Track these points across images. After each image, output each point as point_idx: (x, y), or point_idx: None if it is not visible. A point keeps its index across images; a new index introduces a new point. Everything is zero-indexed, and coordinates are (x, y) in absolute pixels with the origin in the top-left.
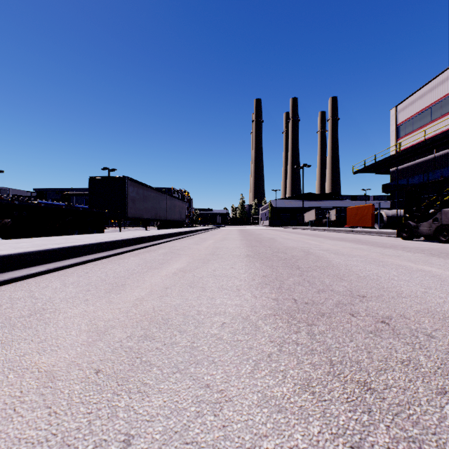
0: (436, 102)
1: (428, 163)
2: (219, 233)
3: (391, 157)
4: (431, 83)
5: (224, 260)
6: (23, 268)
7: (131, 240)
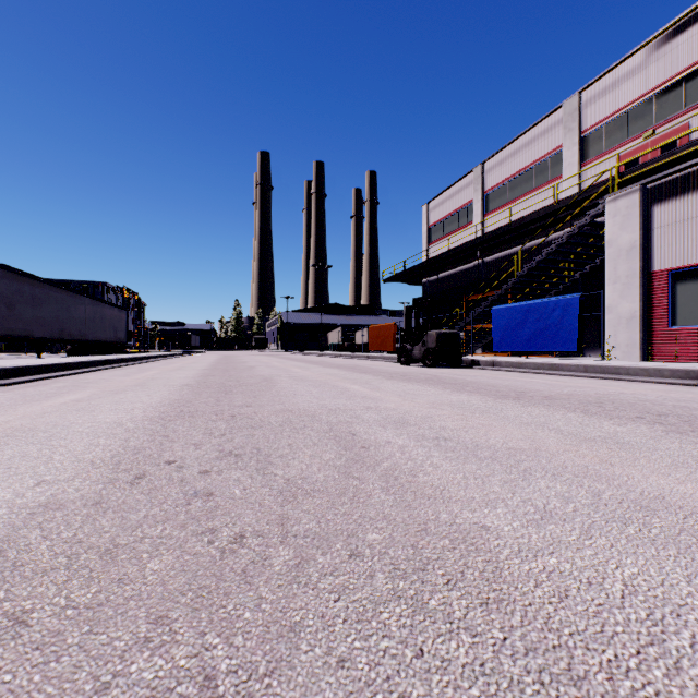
0: (463, 207)
1: (456, 277)
2: (180, 362)
3: (420, 266)
4: (459, 184)
5: (146, 390)
6: None
7: (2, 371)
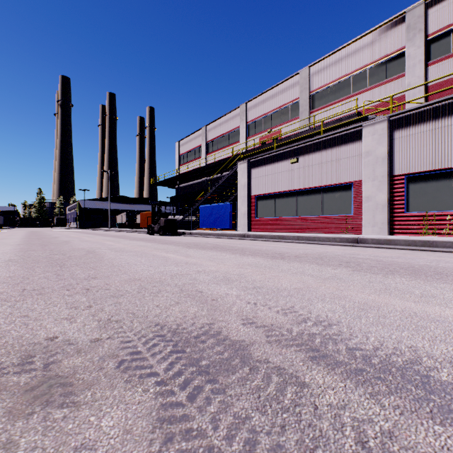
0: (197, 147)
1: (194, 186)
2: None
3: (173, 178)
4: (195, 134)
5: None
6: None
7: None
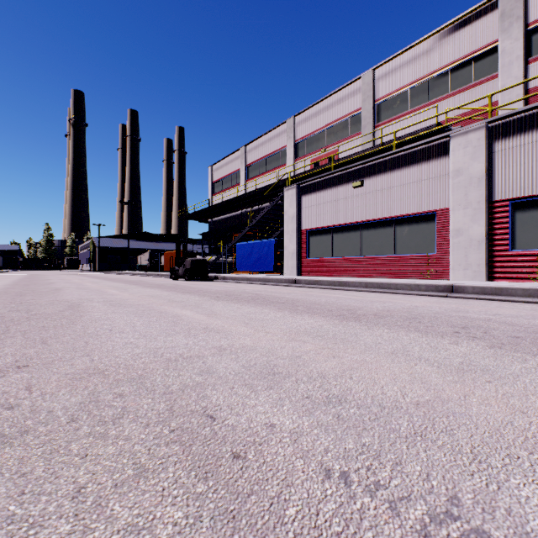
0: (234, 172)
1: (230, 220)
2: None
3: (205, 210)
4: (232, 156)
5: None
6: None
7: None
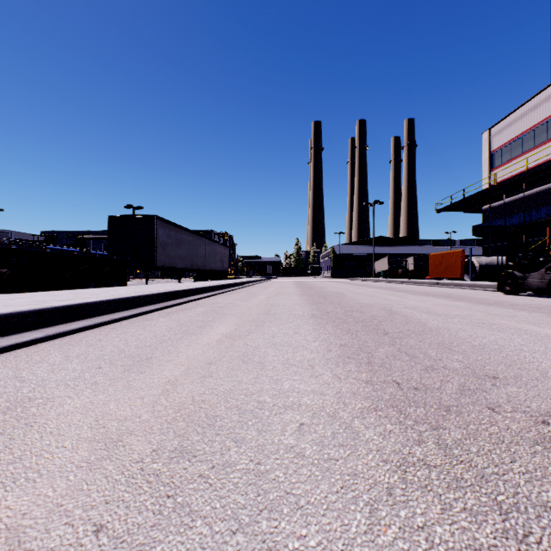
0: (540, 123)
1: (530, 199)
2: (271, 287)
3: (485, 192)
4: (535, 100)
5: (283, 322)
6: (13, 334)
7: (161, 295)
